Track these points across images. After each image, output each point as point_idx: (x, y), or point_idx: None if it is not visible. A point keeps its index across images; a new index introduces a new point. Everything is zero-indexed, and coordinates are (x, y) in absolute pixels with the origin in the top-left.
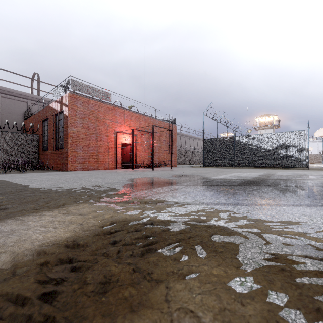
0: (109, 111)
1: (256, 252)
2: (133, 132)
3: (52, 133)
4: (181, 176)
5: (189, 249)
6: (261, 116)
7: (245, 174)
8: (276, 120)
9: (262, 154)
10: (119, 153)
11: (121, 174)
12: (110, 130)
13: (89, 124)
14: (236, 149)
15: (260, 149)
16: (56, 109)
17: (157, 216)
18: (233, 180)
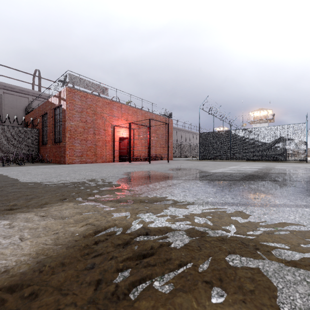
0: (107, 105)
1: (307, 294)
2: (130, 126)
3: (51, 127)
4: (179, 170)
5: (201, 285)
6: (256, 111)
7: (243, 167)
8: (271, 114)
9: (258, 147)
10: (116, 147)
11: (118, 167)
12: (108, 124)
13: (86, 118)
14: (233, 143)
15: (257, 142)
16: (55, 104)
17: (154, 222)
18: (234, 174)
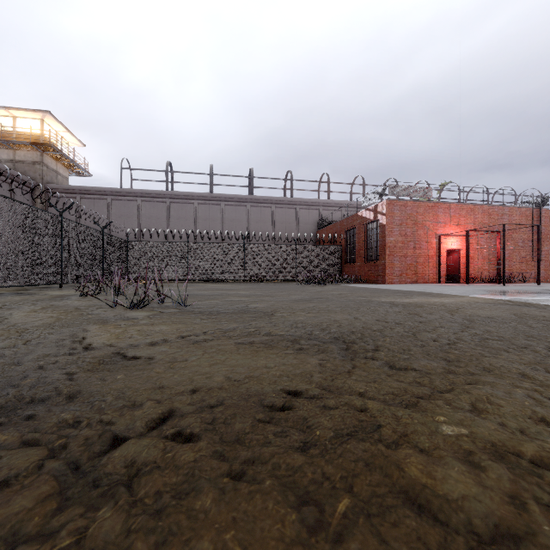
0: (429, 210)
1: None
2: (468, 234)
3: (362, 244)
4: None
5: None
6: None
7: None
8: None
9: None
10: (442, 263)
11: (464, 287)
12: (431, 234)
13: (406, 230)
14: None
15: None
16: (367, 218)
17: (532, 298)
18: None
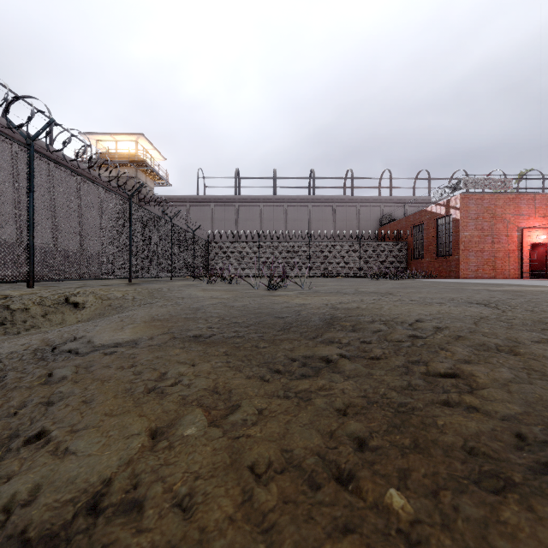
0: (510, 203)
1: None
2: None
3: (431, 240)
4: None
5: None
6: None
7: None
8: None
9: None
10: (525, 258)
11: None
12: (512, 227)
13: (482, 224)
14: None
15: None
16: (438, 213)
17: None
18: None
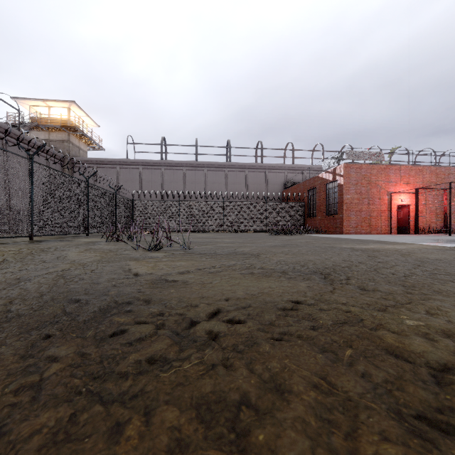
0: (382, 172)
1: None
2: (417, 192)
3: (322, 201)
4: None
5: None
6: None
7: None
8: None
9: None
10: (393, 217)
11: (413, 237)
12: (383, 192)
13: (361, 189)
14: None
15: None
16: (327, 179)
17: None
18: None
